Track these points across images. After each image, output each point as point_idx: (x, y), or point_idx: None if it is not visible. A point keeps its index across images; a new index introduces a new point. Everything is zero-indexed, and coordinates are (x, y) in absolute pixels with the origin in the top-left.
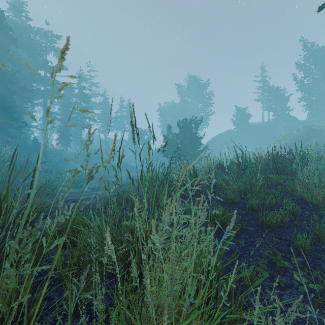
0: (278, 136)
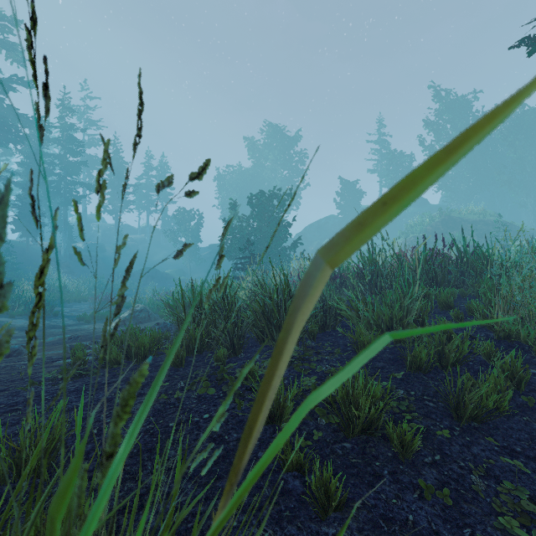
0: (402, 228)
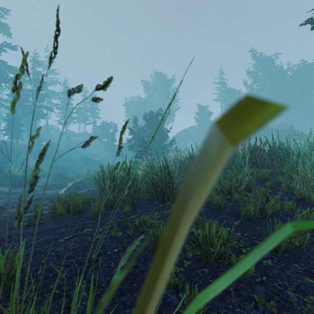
0: None
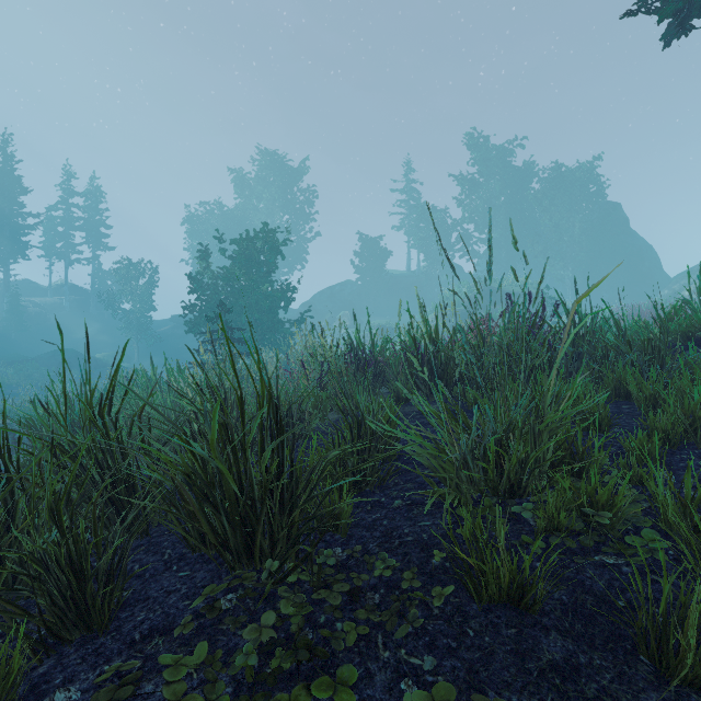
0: (435, 300)
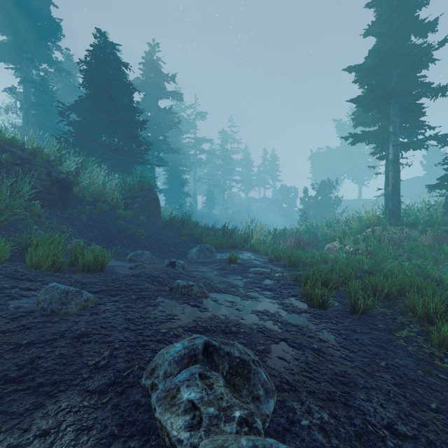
0: None
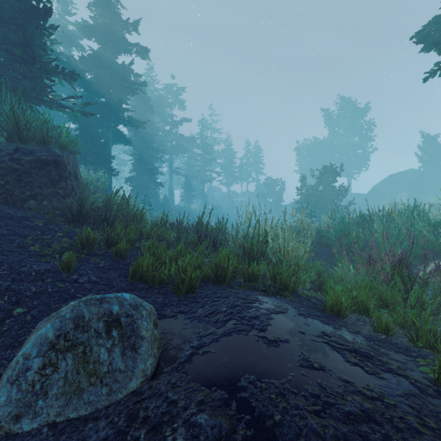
0: None
